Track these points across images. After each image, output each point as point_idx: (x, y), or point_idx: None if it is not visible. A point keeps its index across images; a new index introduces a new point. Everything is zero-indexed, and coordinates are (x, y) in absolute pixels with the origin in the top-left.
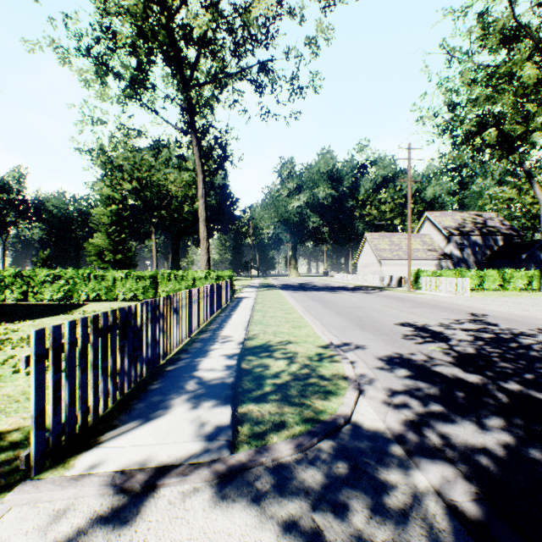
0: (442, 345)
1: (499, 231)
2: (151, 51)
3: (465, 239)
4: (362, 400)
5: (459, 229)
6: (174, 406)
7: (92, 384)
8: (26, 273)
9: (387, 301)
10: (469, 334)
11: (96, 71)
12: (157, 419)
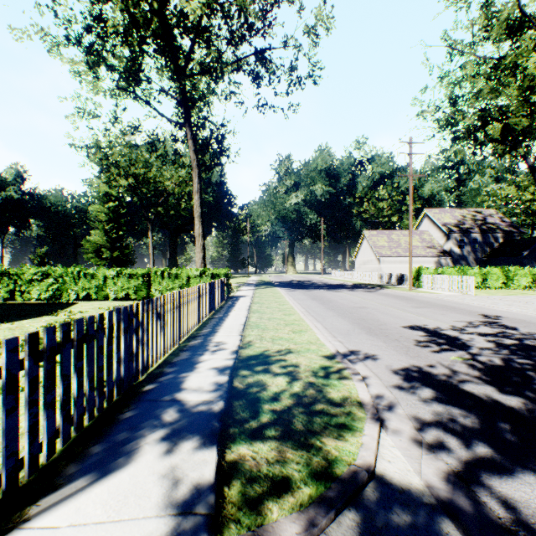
0: (462, 354)
1: (499, 228)
2: (143, 39)
3: (465, 236)
4: (386, 437)
5: (459, 225)
6: (142, 449)
7: (27, 427)
8: (13, 271)
9: (390, 300)
10: (489, 339)
11: (87, 61)
12: (117, 473)
